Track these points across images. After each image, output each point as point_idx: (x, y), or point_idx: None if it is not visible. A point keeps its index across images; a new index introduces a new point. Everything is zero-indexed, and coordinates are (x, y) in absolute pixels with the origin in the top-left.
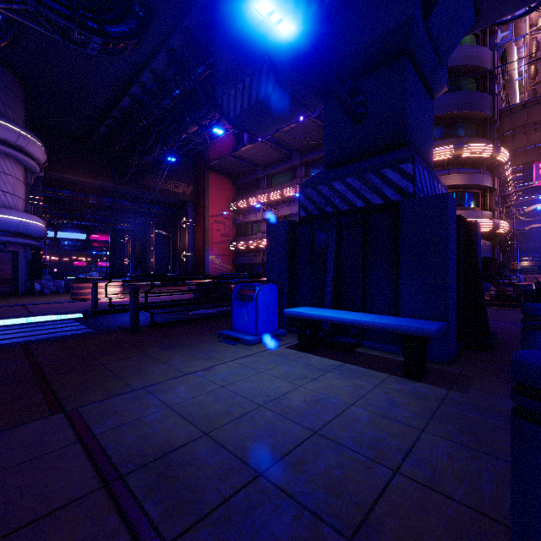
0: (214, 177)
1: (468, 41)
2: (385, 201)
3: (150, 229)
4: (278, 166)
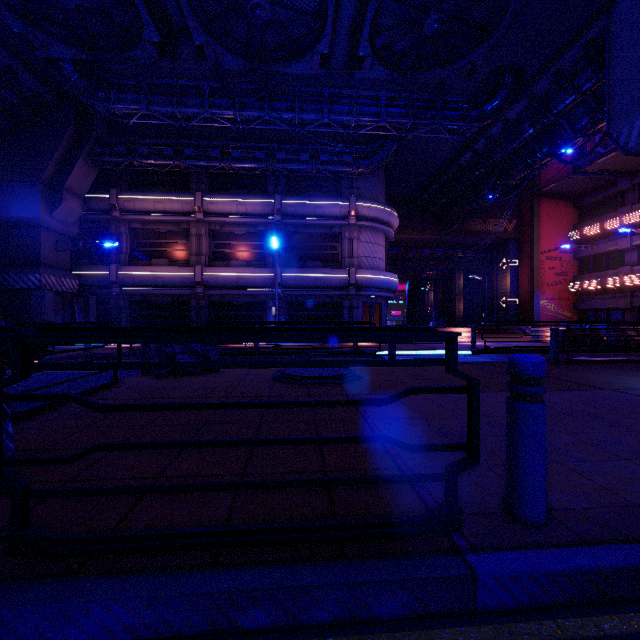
0: (545, 205)
1: None
2: None
3: (456, 275)
4: None
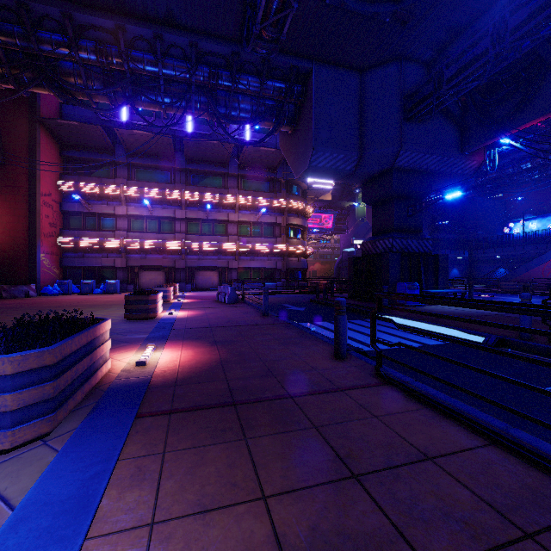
0: (43, 137)
1: None
2: (425, 252)
3: None
4: (153, 161)
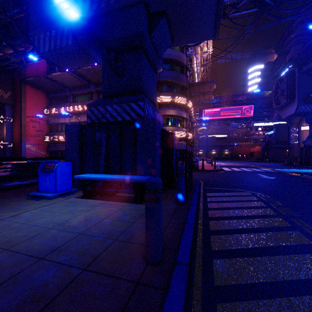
0: (30, 89)
1: (177, 49)
2: (132, 119)
3: None
4: (80, 89)
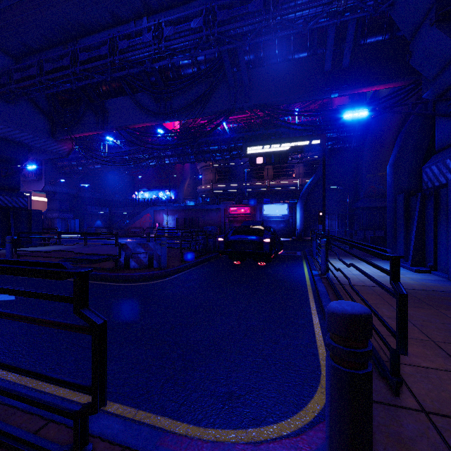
0: None
1: None
2: (20, 207)
3: None
4: None
